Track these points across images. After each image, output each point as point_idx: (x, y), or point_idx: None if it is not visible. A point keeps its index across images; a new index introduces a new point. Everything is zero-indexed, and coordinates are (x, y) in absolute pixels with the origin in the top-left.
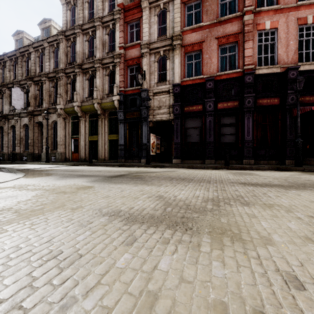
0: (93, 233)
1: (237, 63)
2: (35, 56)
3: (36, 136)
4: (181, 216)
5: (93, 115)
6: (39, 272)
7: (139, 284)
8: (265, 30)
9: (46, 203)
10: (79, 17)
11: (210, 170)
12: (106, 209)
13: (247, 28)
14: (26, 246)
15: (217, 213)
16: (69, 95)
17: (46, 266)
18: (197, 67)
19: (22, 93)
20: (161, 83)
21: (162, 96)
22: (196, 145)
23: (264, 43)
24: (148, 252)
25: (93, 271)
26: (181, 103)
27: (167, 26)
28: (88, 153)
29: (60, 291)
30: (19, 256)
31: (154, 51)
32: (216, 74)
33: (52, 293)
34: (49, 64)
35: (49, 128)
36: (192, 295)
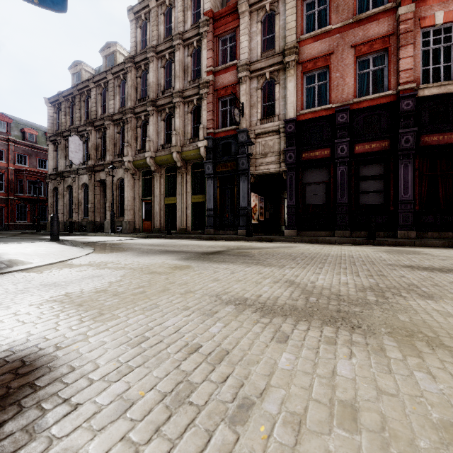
0: (226, 325)
1: (387, 82)
2: (96, 93)
3: (97, 198)
4: (335, 309)
5: (171, 169)
6: (188, 366)
7: (323, 391)
8: (435, 26)
9: (144, 286)
10: (152, 36)
11: (347, 247)
12: (225, 295)
13: (403, 26)
14: (153, 335)
15: (388, 308)
16: (140, 143)
17: (192, 360)
18: (322, 92)
19: (81, 143)
20: (266, 119)
21: (268, 139)
22: (318, 209)
23: (433, 47)
24: (313, 353)
25: (253, 370)
26: (297, 147)
27: (275, 36)
28: (163, 221)
29: (226, 389)
30: (153, 346)
31: (257, 74)
32: (352, 101)
33: (218, 391)
34: (114, 102)
35: (114, 188)
36: (404, 410)
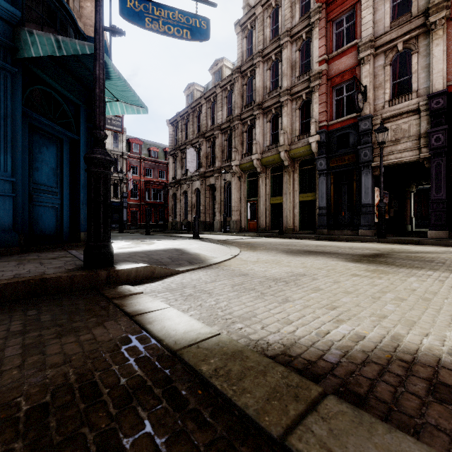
0: None
1: None
2: (206, 108)
3: (207, 201)
4: None
5: (276, 169)
6: None
7: None
8: None
9: (385, 291)
10: (258, 42)
11: None
12: None
13: None
14: None
15: None
16: (245, 146)
17: None
18: None
19: (195, 153)
20: (398, 98)
21: (401, 121)
22: None
23: None
24: None
25: None
26: (449, 125)
27: None
28: (269, 221)
29: None
30: None
31: (384, 49)
32: None
33: None
34: (222, 112)
35: (222, 191)
36: None
